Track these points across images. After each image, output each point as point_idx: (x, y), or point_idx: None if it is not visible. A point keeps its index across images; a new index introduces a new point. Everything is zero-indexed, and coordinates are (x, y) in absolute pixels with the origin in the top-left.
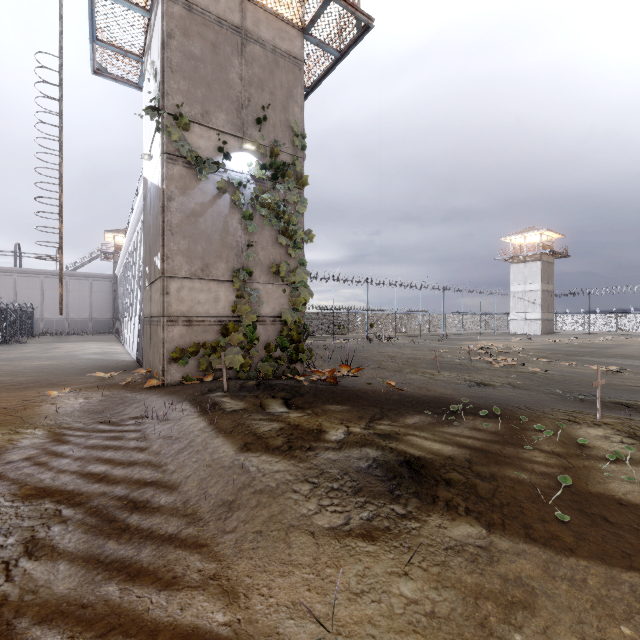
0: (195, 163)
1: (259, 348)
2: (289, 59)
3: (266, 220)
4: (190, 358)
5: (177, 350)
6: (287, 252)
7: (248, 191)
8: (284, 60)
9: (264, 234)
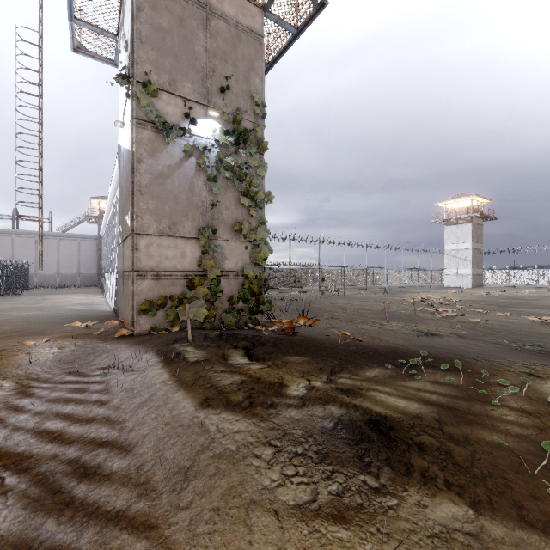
0: (163, 128)
1: (223, 300)
2: (250, 34)
3: (229, 182)
4: (158, 310)
5: (146, 302)
6: (249, 212)
7: (212, 155)
8: (246, 35)
9: (227, 195)
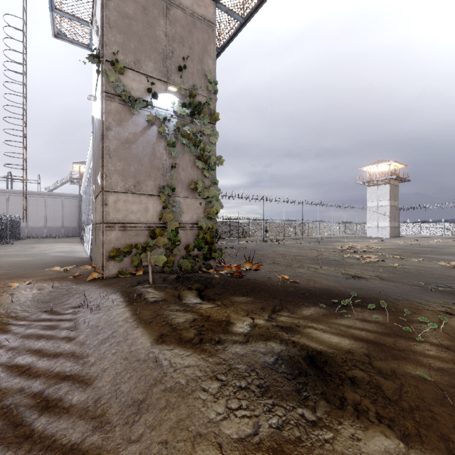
0: (128, 100)
1: (180, 248)
2: (204, 22)
3: (186, 147)
4: (125, 256)
5: (114, 250)
6: (203, 173)
7: (172, 124)
8: (200, 22)
9: (184, 158)
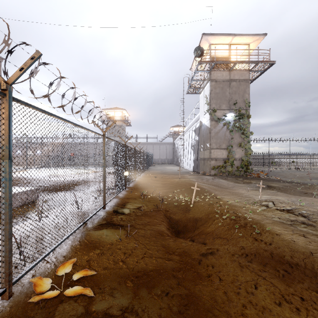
0: (217, 120)
1: (234, 167)
2: (244, 81)
3: (237, 131)
4: (216, 169)
5: (213, 166)
6: (243, 139)
7: (231, 123)
8: (242, 82)
9: (236, 135)
